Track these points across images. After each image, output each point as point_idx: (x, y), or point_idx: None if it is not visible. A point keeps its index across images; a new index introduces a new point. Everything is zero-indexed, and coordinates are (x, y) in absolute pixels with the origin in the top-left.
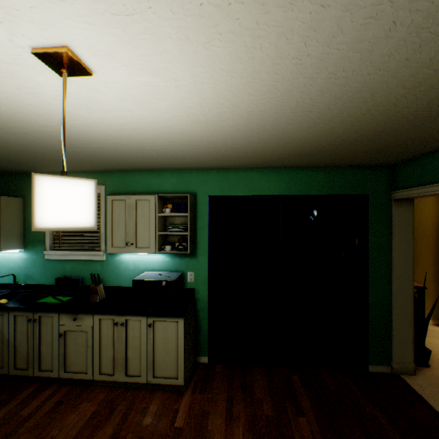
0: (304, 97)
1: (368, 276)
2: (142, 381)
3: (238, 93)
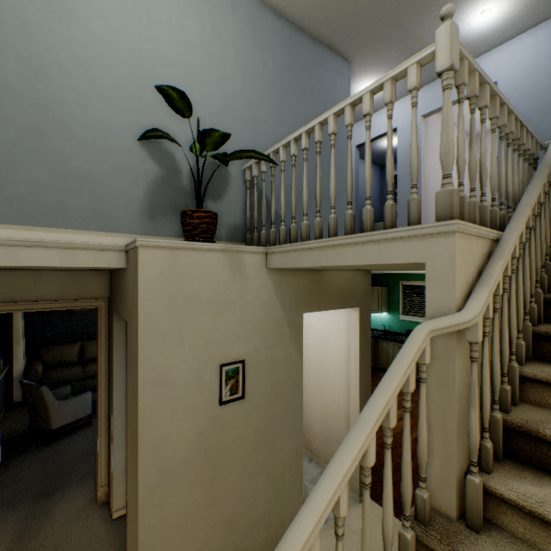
0: None
1: None
2: None
3: None
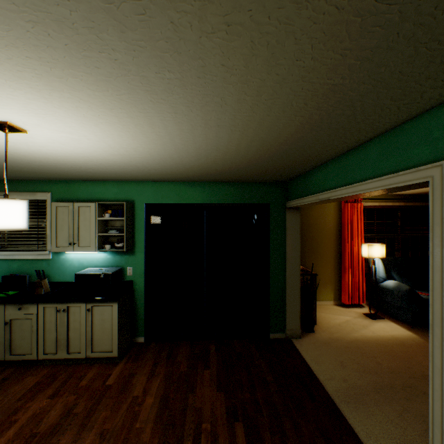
0: (176, 147)
1: (270, 265)
2: (82, 357)
3: (132, 143)
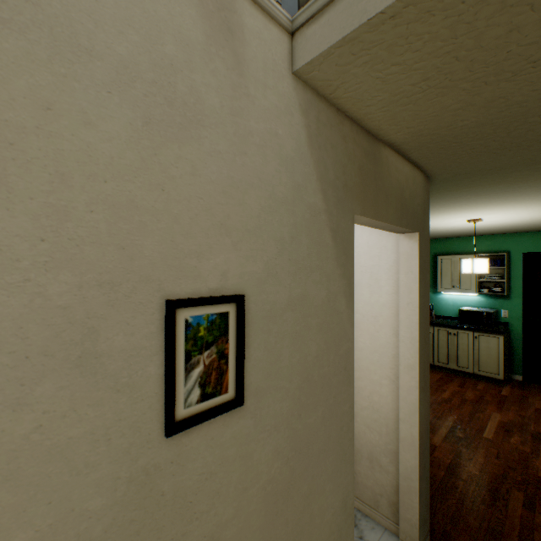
0: None
1: None
2: (468, 371)
3: None
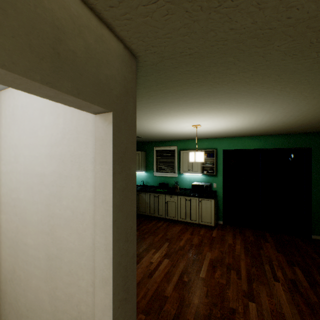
0: (259, 124)
1: (311, 189)
2: (196, 223)
3: (238, 125)
